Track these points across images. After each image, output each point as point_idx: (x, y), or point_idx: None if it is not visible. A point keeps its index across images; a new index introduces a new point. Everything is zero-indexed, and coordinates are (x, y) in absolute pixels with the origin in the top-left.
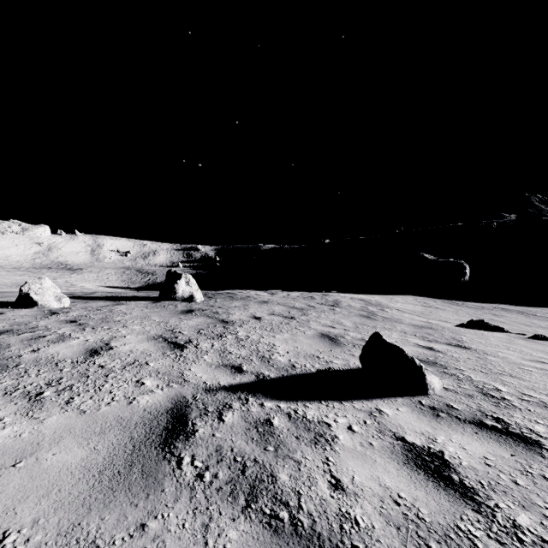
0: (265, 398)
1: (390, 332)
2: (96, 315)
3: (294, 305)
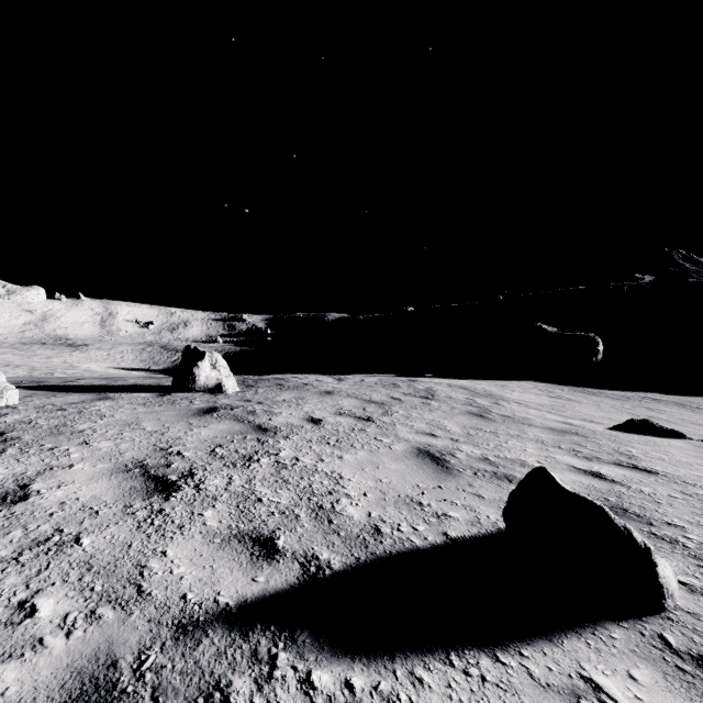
0: (316, 651)
1: (522, 443)
2: (49, 420)
3: (370, 397)
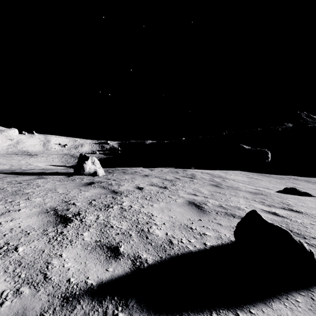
0: (139, 312)
1: (237, 198)
2: (12, 188)
3: (166, 177)
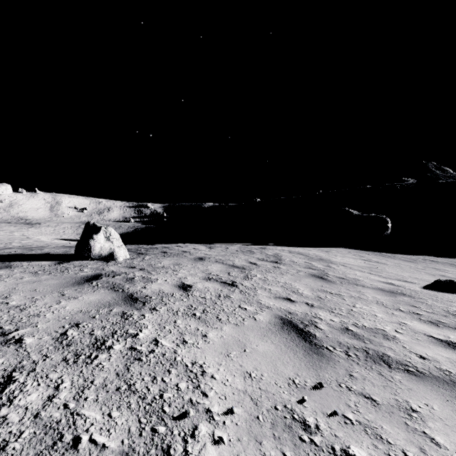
0: None
1: (367, 306)
2: None
3: (233, 262)
